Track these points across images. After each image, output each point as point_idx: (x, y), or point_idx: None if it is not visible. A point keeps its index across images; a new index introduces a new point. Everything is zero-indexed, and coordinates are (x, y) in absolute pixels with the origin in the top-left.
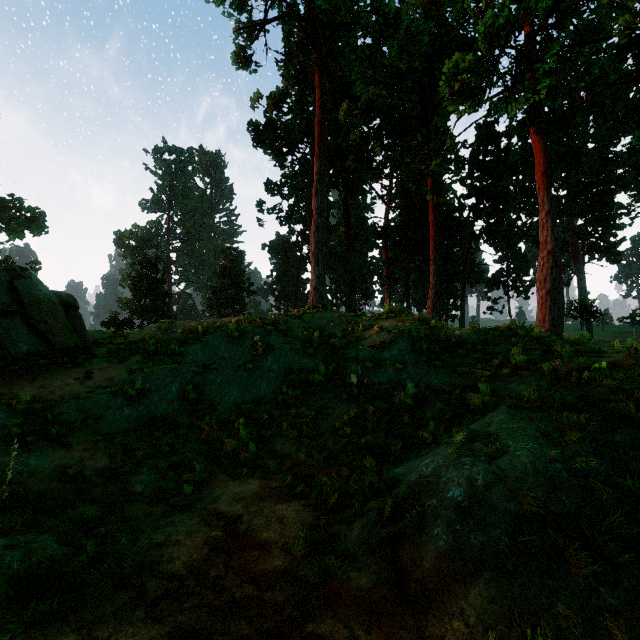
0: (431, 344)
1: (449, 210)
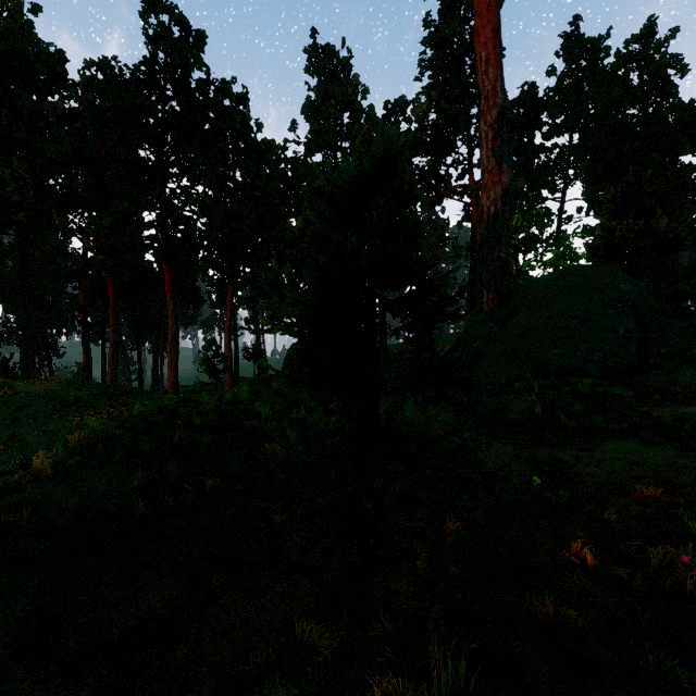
0: (57, 405)
1: (146, 269)
